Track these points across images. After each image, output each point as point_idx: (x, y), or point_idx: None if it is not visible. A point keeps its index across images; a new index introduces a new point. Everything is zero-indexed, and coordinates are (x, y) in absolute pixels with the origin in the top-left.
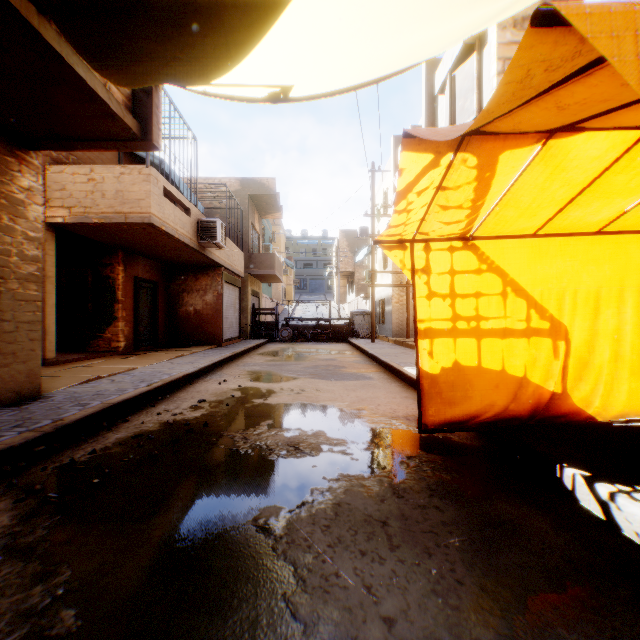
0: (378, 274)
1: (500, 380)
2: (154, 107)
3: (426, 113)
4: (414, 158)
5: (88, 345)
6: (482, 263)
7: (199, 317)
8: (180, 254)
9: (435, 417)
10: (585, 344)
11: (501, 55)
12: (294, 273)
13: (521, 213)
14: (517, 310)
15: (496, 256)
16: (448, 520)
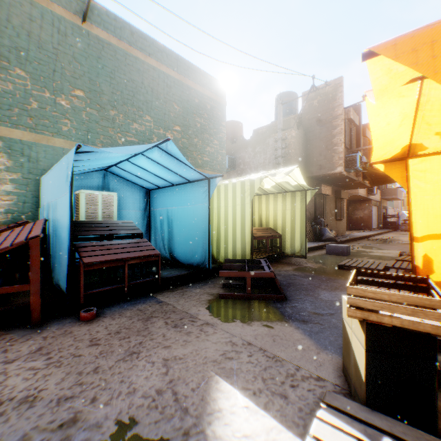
0: None
1: None
2: None
3: None
4: None
5: None
6: None
7: (361, 219)
8: (358, 198)
9: None
10: None
11: None
12: None
13: None
14: None
15: None
16: None
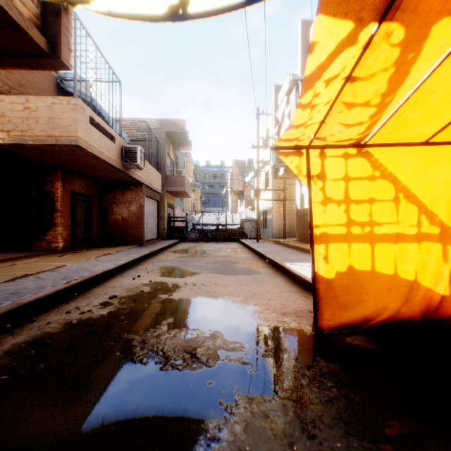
0: (261, 191)
1: (392, 284)
2: (63, 28)
3: (302, 63)
4: (330, 27)
5: (33, 245)
6: (375, 170)
7: (125, 223)
8: (108, 173)
9: (331, 321)
10: None
11: None
12: (200, 191)
13: (425, 114)
14: (408, 216)
15: (388, 163)
16: None
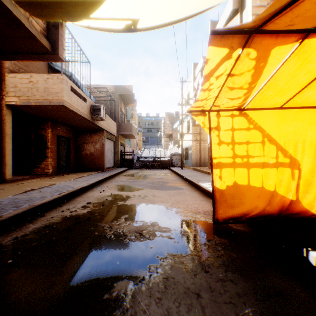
0: (184, 134)
1: (260, 193)
2: (60, 35)
3: None
4: (216, 51)
5: (32, 171)
6: (250, 124)
7: (92, 156)
8: (82, 123)
9: (223, 215)
10: (309, 171)
11: (254, 13)
12: (142, 134)
13: (276, 92)
14: (270, 151)
15: (258, 120)
16: (241, 291)
